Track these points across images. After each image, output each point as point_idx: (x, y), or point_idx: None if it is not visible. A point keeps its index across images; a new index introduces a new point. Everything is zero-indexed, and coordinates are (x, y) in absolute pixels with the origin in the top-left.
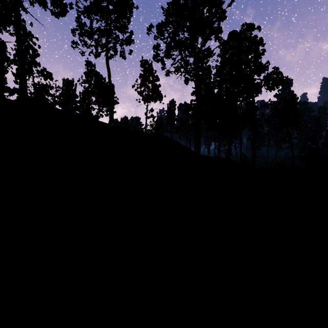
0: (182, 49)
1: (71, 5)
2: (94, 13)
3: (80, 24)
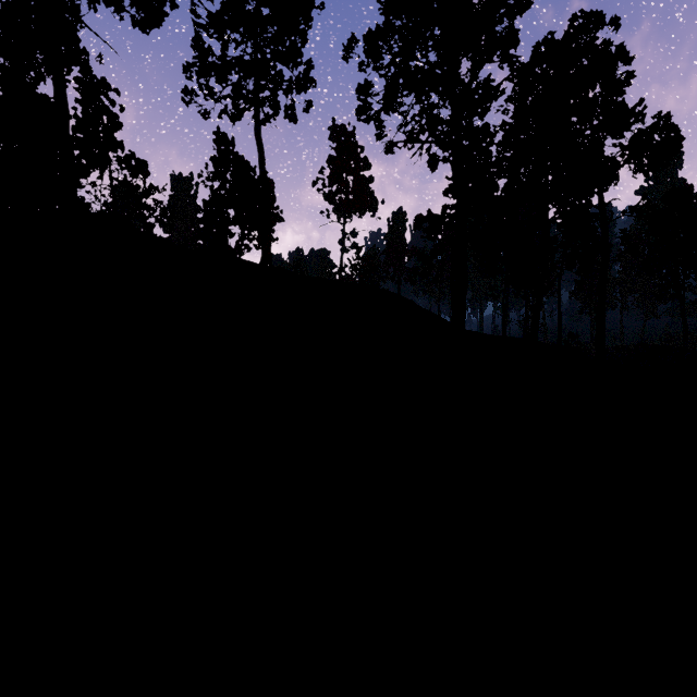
0: (423, 91)
1: (173, 1)
2: (229, 26)
3: (200, 51)
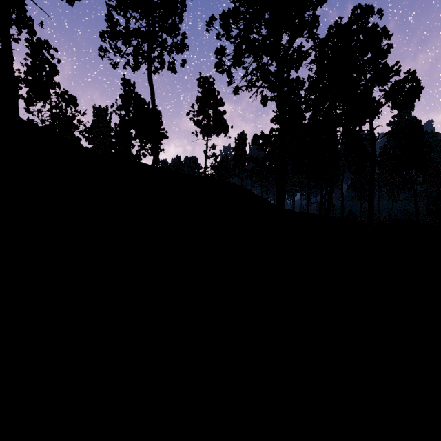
0: (258, 53)
1: None
2: (130, 7)
3: (111, 22)
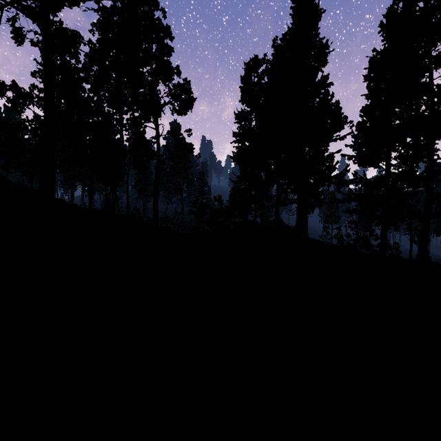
0: None
1: None
2: None
3: None
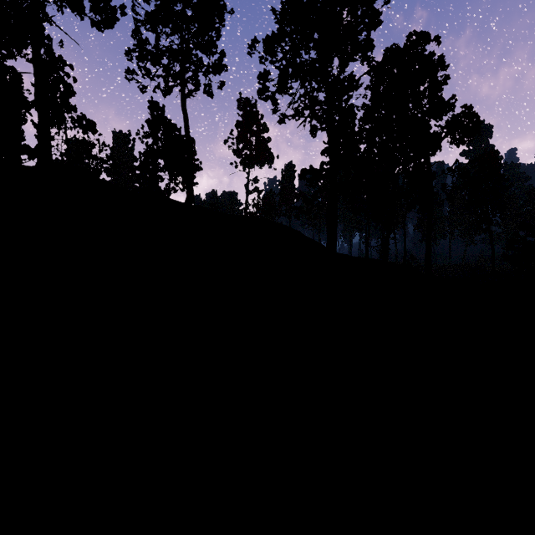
0: (306, 79)
1: (123, 10)
2: (161, 23)
3: (140, 41)
